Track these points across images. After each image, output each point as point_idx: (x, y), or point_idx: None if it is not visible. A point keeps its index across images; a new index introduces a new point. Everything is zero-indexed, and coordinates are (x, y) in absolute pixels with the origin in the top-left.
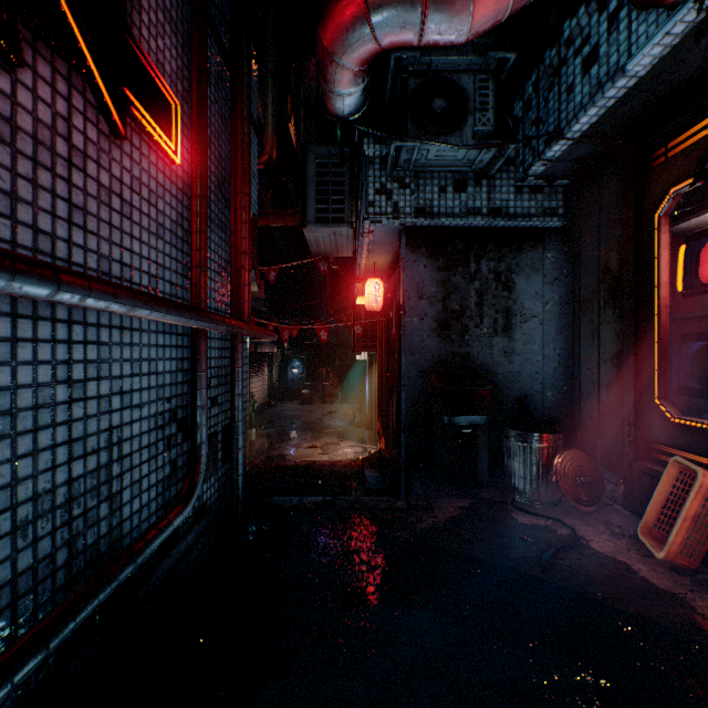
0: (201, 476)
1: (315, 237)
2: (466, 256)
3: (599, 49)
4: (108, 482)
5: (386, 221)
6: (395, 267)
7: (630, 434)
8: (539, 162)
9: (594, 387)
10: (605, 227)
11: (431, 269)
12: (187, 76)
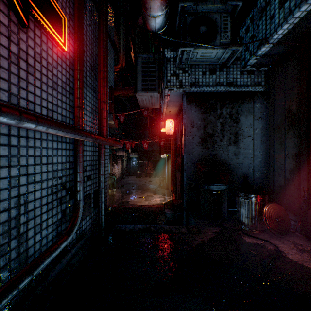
0: (79, 218)
1: (141, 98)
2: (215, 106)
3: None
4: (17, 227)
5: (176, 89)
6: (179, 113)
7: (304, 195)
8: (253, 57)
9: (282, 171)
10: (288, 89)
11: (198, 112)
12: (72, 7)
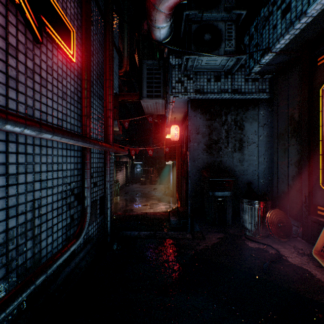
0: (87, 223)
1: (146, 104)
2: (220, 113)
3: (291, 4)
4: (32, 229)
5: (181, 96)
6: (185, 119)
7: (305, 201)
8: (257, 65)
9: (285, 177)
10: (291, 97)
11: (203, 119)
12: (80, 18)
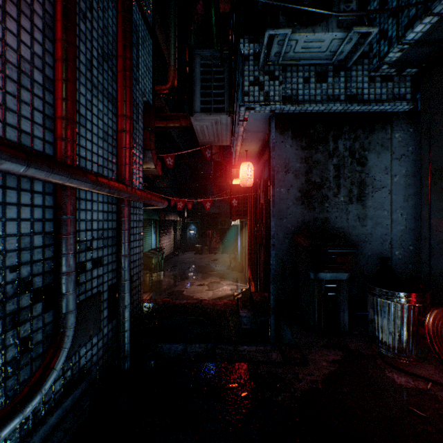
0: (64, 351)
1: (201, 126)
2: (325, 136)
3: None
4: None
5: (259, 108)
6: (262, 153)
7: None
8: (397, 47)
9: None
10: None
11: (296, 148)
12: None
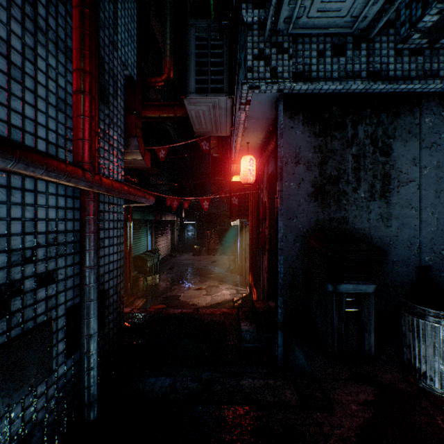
0: None
1: (196, 111)
2: (343, 121)
3: None
4: None
5: (264, 86)
6: (266, 145)
7: None
8: (436, 6)
9: None
10: None
11: (308, 135)
12: None
